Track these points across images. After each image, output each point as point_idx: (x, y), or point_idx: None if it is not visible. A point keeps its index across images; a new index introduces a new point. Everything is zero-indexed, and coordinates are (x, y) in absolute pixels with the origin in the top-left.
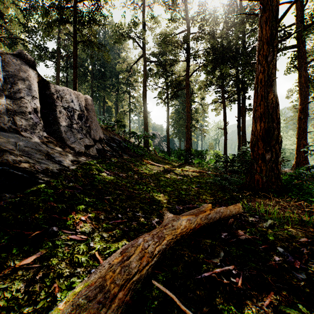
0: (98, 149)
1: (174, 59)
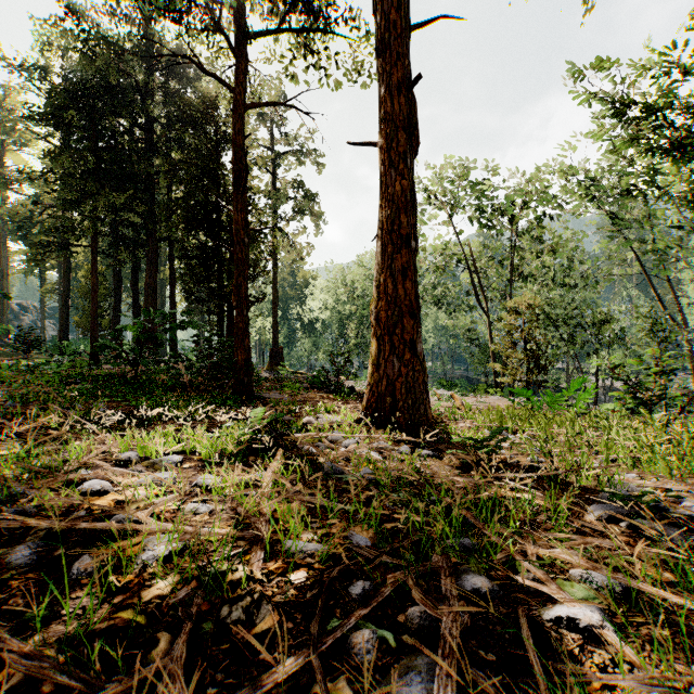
0: None
1: None
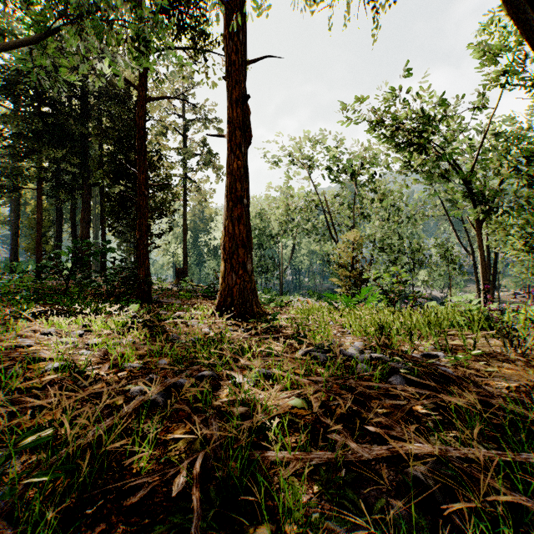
0: None
1: None
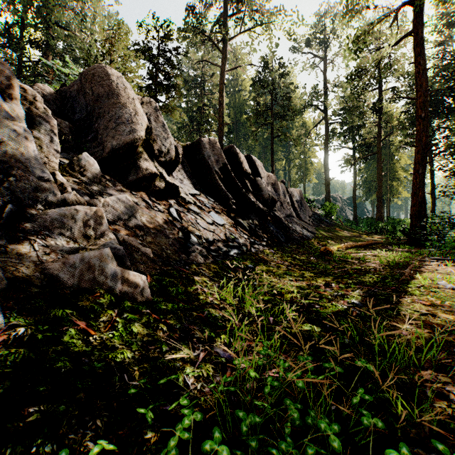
0: (311, 222)
1: (362, 125)
